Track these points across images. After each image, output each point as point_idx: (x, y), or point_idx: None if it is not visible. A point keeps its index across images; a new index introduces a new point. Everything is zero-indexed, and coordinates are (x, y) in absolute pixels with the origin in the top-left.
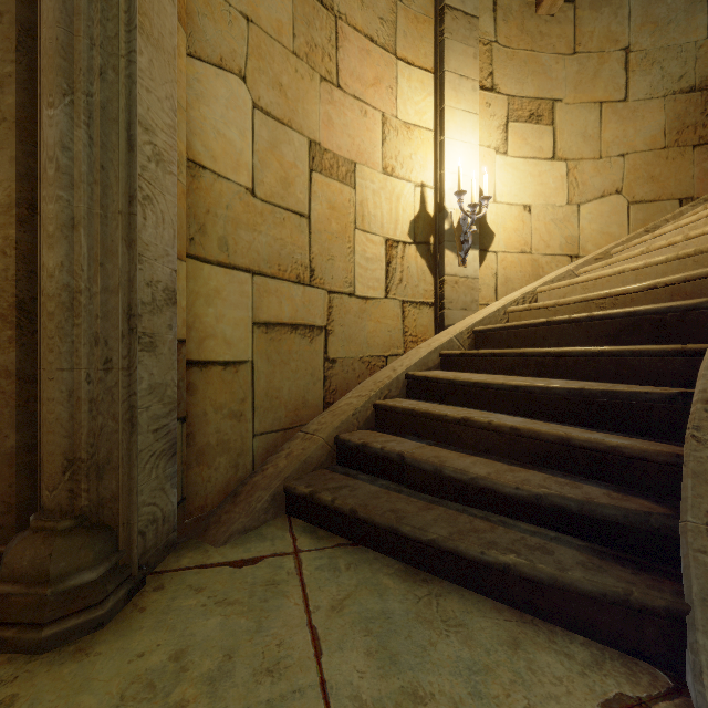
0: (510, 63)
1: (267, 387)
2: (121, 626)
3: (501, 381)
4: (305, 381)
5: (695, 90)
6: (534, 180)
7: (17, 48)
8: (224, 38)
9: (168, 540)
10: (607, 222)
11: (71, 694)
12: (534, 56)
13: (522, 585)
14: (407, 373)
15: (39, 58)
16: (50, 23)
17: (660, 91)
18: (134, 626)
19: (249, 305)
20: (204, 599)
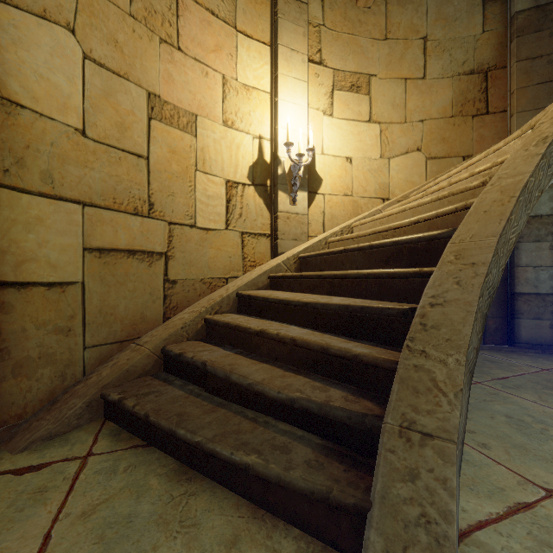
0: (335, 43)
1: (100, 305)
2: None
3: (298, 298)
4: (144, 299)
5: (474, 73)
6: (355, 138)
7: None
8: None
9: None
10: (411, 173)
11: None
12: (355, 39)
13: (259, 483)
14: (237, 292)
15: None
16: None
17: (449, 72)
18: None
19: (79, 233)
20: None
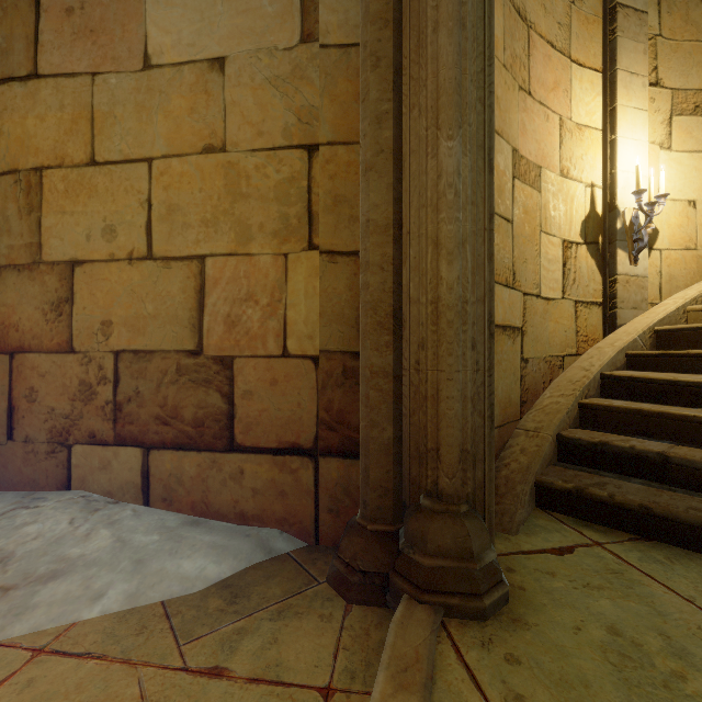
0: (674, 56)
1: None
2: (522, 602)
3: None
4: (510, 380)
5: None
6: (699, 174)
7: (392, 88)
8: None
9: None
10: None
11: (560, 657)
12: (699, 47)
13: None
14: (602, 373)
15: (409, 95)
16: (449, 65)
17: None
18: (535, 602)
19: None
20: (566, 582)
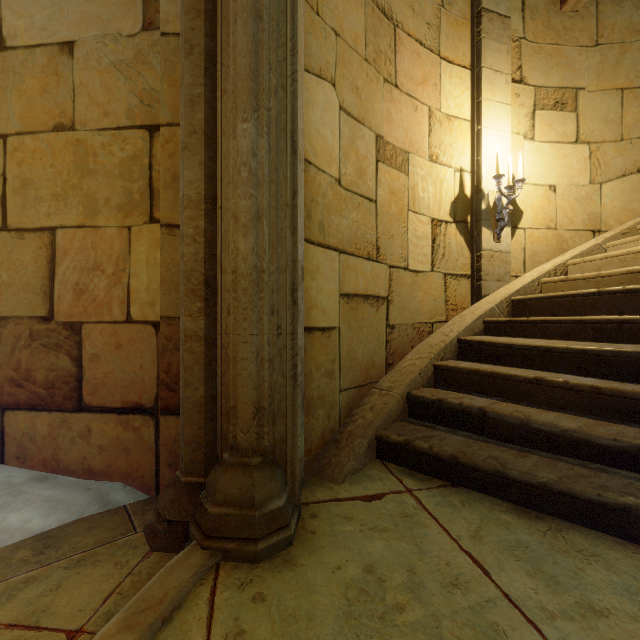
0: (537, 57)
1: (348, 350)
2: (305, 545)
3: (565, 345)
4: (373, 344)
5: None
6: (559, 163)
7: (204, 73)
8: (321, 51)
9: (302, 477)
10: (629, 199)
11: (304, 594)
12: (559, 50)
13: None
14: (458, 338)
15: (220, 80)
16: (244, 54)
17: None
18: (316, 545)
19: (337, 279)
20: (357, 526)
